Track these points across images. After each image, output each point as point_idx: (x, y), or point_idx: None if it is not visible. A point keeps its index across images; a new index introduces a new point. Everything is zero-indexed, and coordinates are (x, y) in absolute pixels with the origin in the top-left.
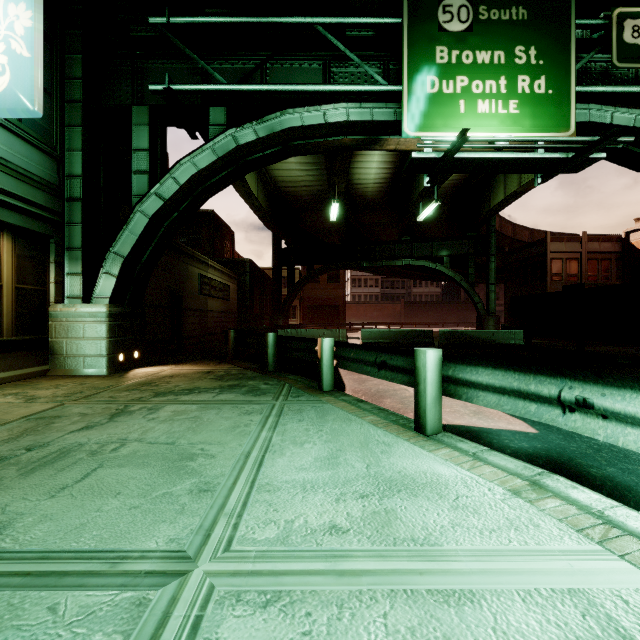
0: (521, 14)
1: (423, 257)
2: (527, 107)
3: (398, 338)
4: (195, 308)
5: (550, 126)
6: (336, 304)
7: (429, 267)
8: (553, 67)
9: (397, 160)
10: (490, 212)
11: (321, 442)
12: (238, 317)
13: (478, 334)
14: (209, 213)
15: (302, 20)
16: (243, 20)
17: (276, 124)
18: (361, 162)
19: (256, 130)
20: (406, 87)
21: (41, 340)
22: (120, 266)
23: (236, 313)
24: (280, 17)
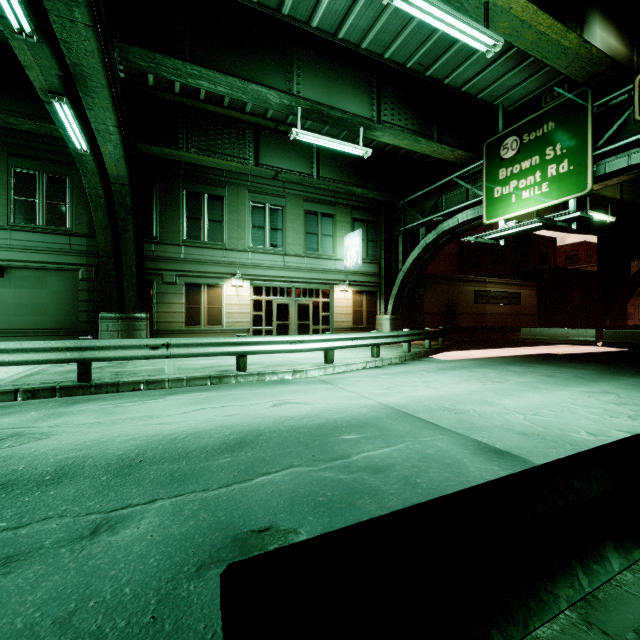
0: (550, 127)
1: None
2: (554, 184)
3: None
4: (470, 313)
5: (571, 191)
6: None
7: None
8: (573, 150)
9: None
10: None
11: (383, 350)
12: (538, 318)
13: None
14: None
15: (447, 179)
16: (427, 190)
17: (440, 230)
18: None
19: (433, 235)
20: (484, 198)
21: (374, 327)
22: (394, 300)
23: (534, 314)
24: (439, 182)
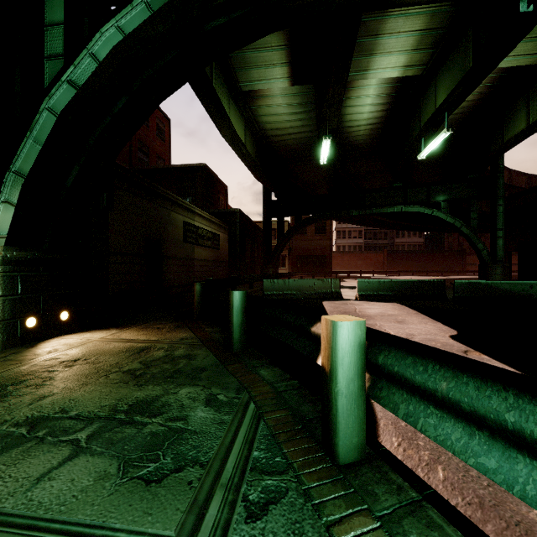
0: None
1: (417, 203)
2: None
3: (401, 290)
4: (179, 256)
5: None
6: (323, 254)
7: (424, 213)
8: None
9: (395, 92)
10: (504, 146)
11: None
12: (229, 266)
13: (509, 286)
14: (202, 167)
15: None
16: None
17: None
18: (354, 98)
19: None
20: None
21: None
22: (22, 191)
23: (227, 262)
24: None
